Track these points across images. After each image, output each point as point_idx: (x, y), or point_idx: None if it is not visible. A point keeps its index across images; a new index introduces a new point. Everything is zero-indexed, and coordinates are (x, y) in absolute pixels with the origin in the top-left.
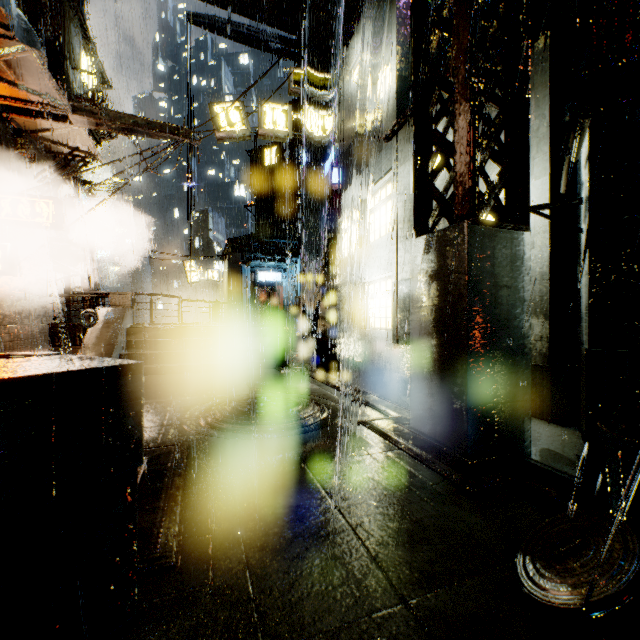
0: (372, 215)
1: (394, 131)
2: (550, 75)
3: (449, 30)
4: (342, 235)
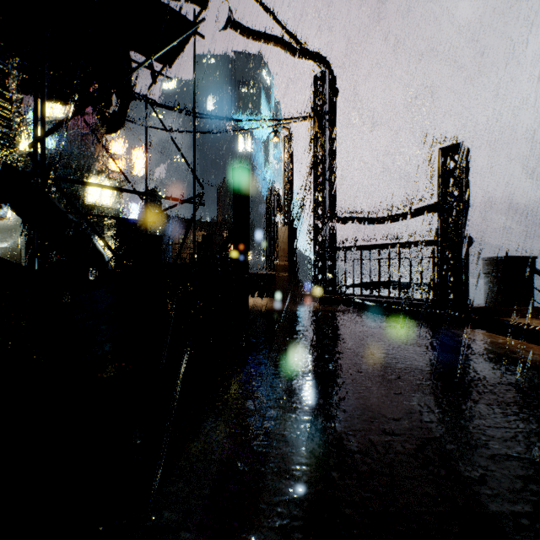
0: None
1: None
2: None
3: None
4: None
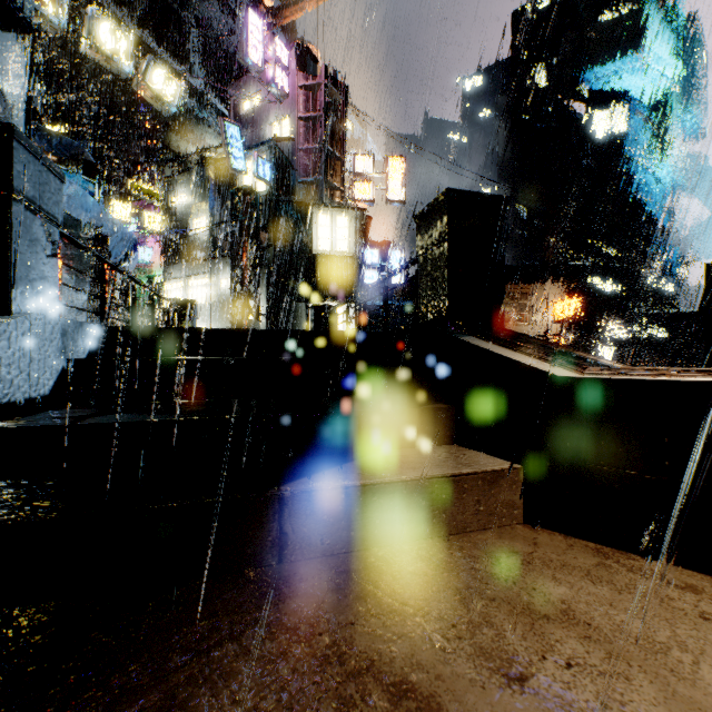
0: (192, 290)
1: (210, 260)
2: (266, 279)
3: (242, 267)
4: (163, 293)
